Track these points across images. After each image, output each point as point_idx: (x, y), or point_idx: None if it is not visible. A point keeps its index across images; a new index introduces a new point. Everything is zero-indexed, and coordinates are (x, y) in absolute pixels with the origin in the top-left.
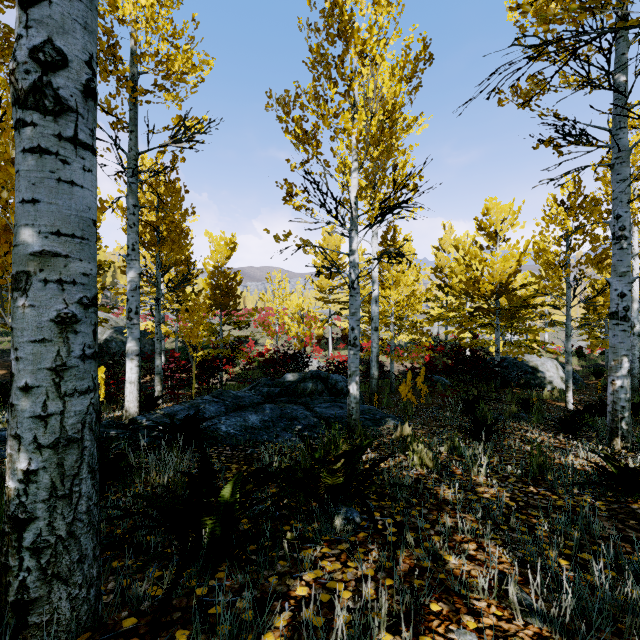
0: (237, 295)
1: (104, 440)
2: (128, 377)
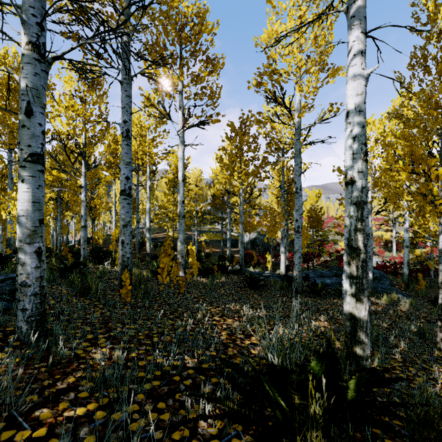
0: (322, 220)
1: (289, 276)
2: (281, 260)
